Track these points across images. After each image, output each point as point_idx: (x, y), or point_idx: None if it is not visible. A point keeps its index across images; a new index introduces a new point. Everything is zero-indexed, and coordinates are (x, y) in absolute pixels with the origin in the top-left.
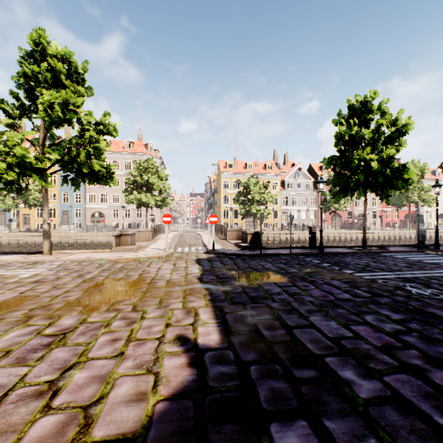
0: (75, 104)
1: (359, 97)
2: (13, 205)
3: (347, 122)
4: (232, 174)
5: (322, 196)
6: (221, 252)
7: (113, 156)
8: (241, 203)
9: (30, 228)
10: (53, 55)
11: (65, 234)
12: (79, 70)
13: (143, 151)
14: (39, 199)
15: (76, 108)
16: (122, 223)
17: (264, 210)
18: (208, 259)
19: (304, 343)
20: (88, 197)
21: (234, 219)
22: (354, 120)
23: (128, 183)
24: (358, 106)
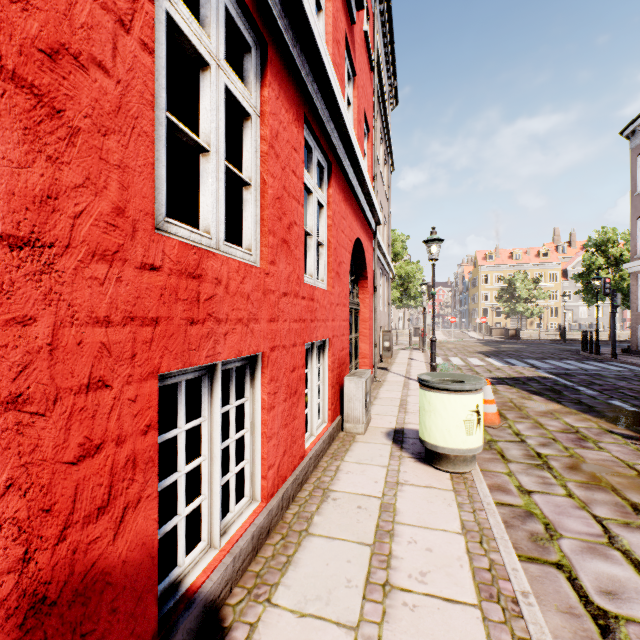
0: (415, 267)
1: (604, 229)
2: None
3: (595, 247)
4: (492, 266)
5: None
6: (490, 340)
7: None
8: (505, 301)
9: None
10: (396, 238)
11: None
12: (405, 241)
13: None
14: None
15: (416, 269)
16: None
17: (533, 309)
18: (482, 342)
19: (519, 350)
20: None
21: (496, 317)
22: (591, 252)
23: None
24: (601, 238)
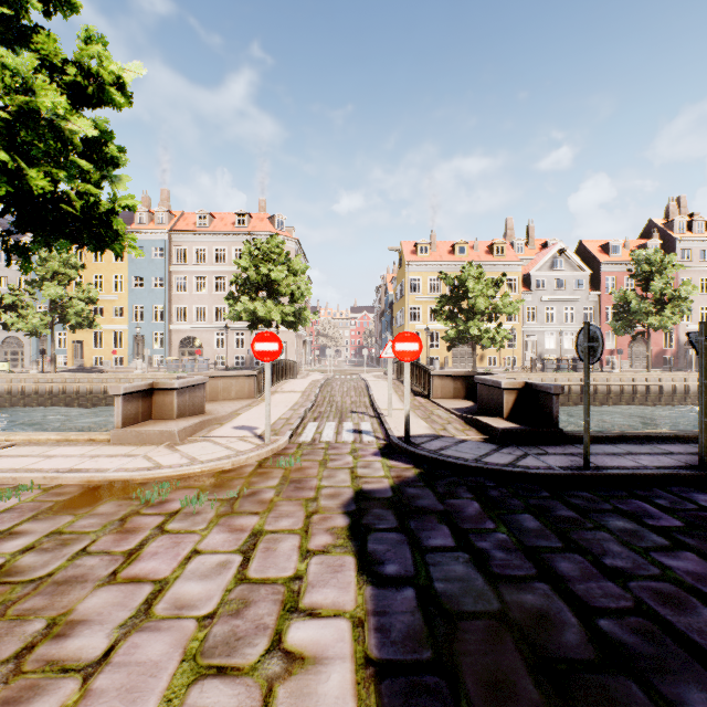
0: None
1: None
2: (41, 326)
3: None
4: (426, 264)
5: (619, 301)
6: (438, 459)
7: (216, 238)
8: (448, 317)
9: (83, 364)
10: None
11: (126, 377)
12: None
13: (266, 228)
14: (87, 315)
15: None
16: (230, 357)
17: (497, 331)
18: (398, 504)
19: None
20: (175, 312)
21: (432, 348)
22: None
23: (235, 282)
24: None
